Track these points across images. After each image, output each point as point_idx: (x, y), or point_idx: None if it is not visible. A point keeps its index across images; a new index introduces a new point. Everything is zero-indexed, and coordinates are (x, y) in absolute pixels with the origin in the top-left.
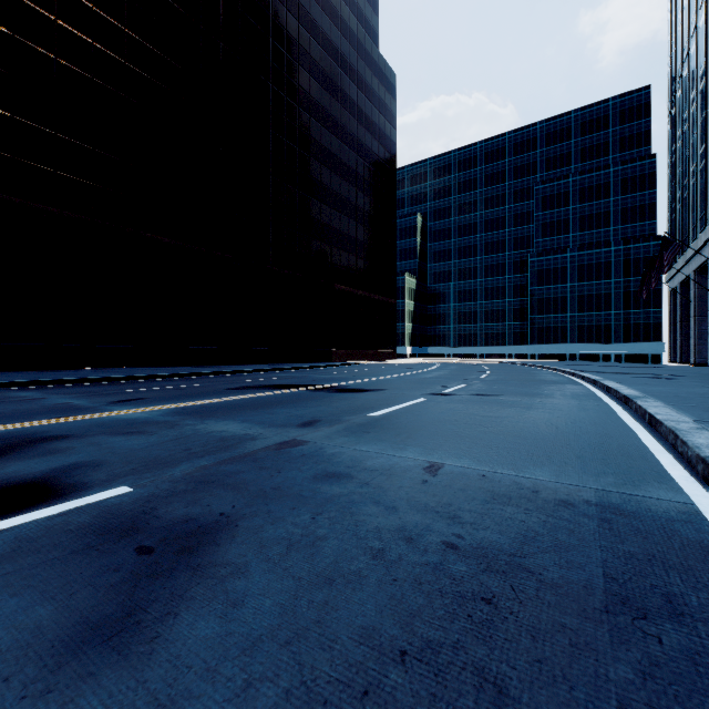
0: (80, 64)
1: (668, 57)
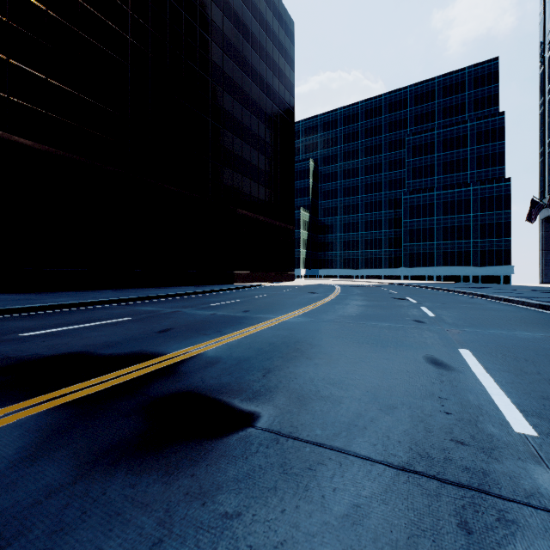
0: None
1: (540, 7)
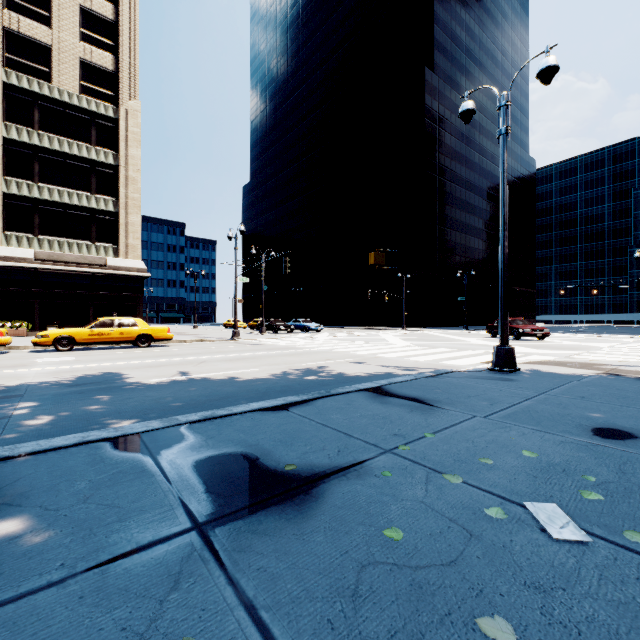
0: (458, 230)
1: None
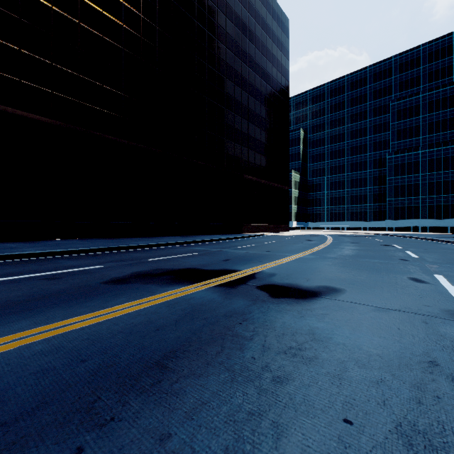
0: None
1: None
